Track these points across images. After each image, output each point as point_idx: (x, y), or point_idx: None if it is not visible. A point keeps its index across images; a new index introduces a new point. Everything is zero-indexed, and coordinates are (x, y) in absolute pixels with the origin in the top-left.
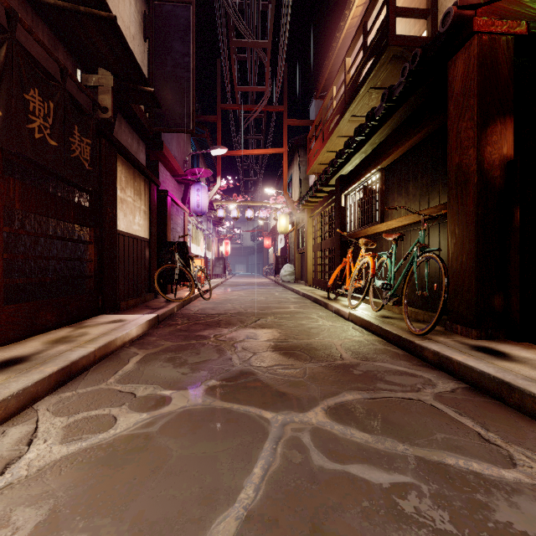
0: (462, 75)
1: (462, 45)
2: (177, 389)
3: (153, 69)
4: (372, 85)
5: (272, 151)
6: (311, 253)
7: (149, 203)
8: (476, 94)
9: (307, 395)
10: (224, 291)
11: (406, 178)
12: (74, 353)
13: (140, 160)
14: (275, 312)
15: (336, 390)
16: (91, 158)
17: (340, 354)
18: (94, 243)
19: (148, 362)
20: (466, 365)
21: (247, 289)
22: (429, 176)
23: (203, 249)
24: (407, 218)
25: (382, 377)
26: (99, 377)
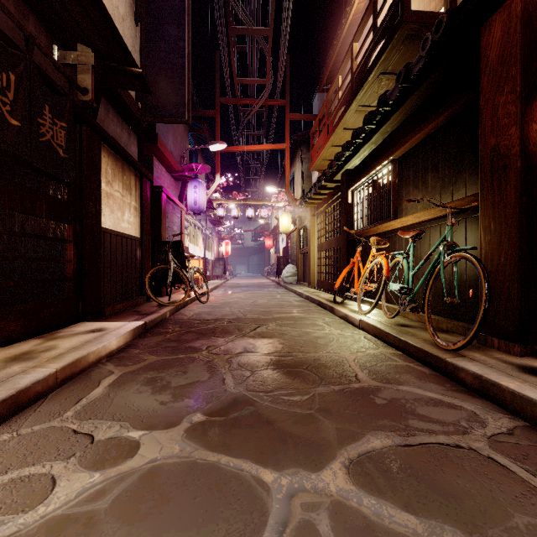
0: (500, 41)
1: (500, 4)
2: (149, 429)
3: (145, 54)
4: (382, 70)
5: (274, 146)
6: (315, 253)
7: (141, 200)
8: (520, 60)
9: (320, 440)
10: (224, 293)
11: (424, 169)
12: (28, 376)
13: (131, 153)
14: (277, 318)
15: (357, 431)
16: (67, 145)
17: (355, 374)
18: (73, 241)
19: (123, 385)
20: (524, 396)
21: (247, 291)
22: (452, 164)
23: (202, 249)
24: (426, 213)
25: (412, 409)
26: (55, 408)
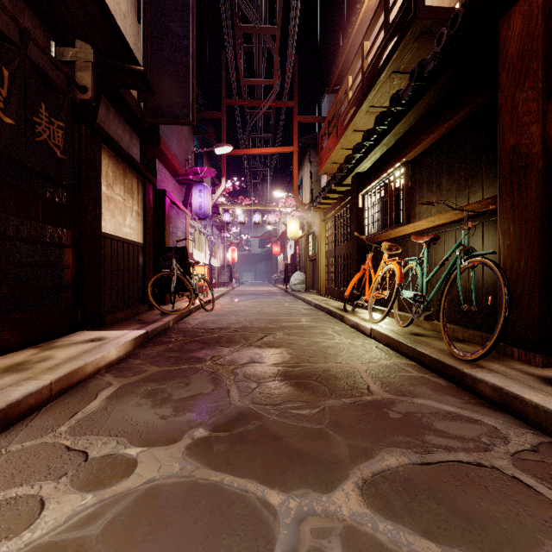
0: (520, 34)
1: None
2: (148, 446)
3: (148, 53)
4: (394, 69)
5: (281, 149)
6: (324, 260)
7: (143, 204)
8: (542, 54)
9: (331, 457)
10: (230, 300)
11: (438, 171)
12: (20, 388)
13: (133, 155)
14: (285, 327)
15: (370, 448)
16: (65, 145)
17: (367, 386)
18: (71, 246)
19: (121, 397)
20: (549, 410)
21: (254, 299)
22: (468, 166)
23: (208, 255)
24: (441, 217)
25: (429, 423)
26: (48, 422)
